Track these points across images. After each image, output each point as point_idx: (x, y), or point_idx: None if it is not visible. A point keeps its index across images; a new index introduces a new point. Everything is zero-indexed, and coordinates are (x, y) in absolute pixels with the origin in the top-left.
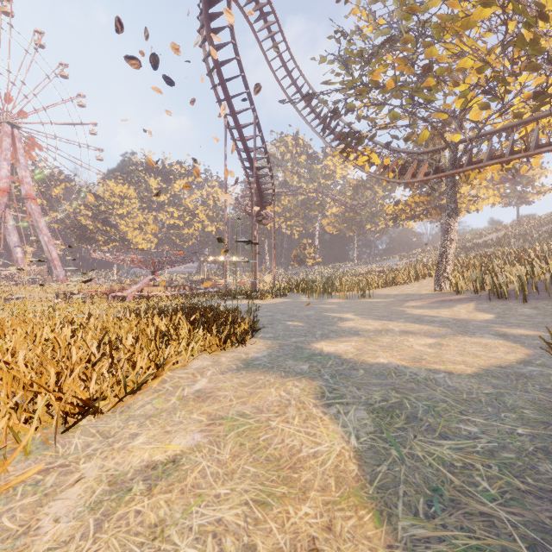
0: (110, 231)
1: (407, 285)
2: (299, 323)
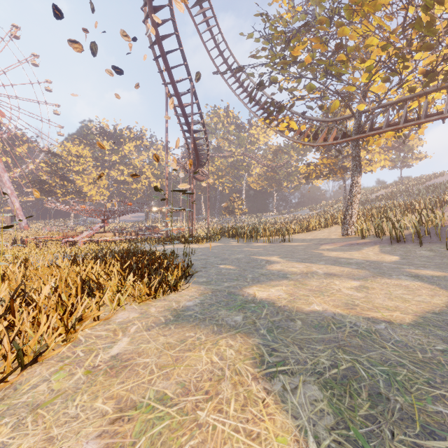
0: (68, 185)
1: (318, 231)
2: (231, 267)
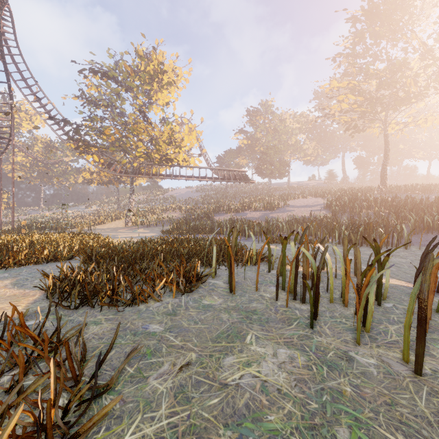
0: None
1: (108, 224)
2: None
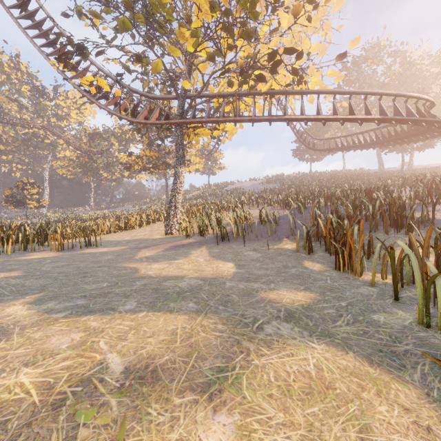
0: None
1: (140, 229)
2: None
